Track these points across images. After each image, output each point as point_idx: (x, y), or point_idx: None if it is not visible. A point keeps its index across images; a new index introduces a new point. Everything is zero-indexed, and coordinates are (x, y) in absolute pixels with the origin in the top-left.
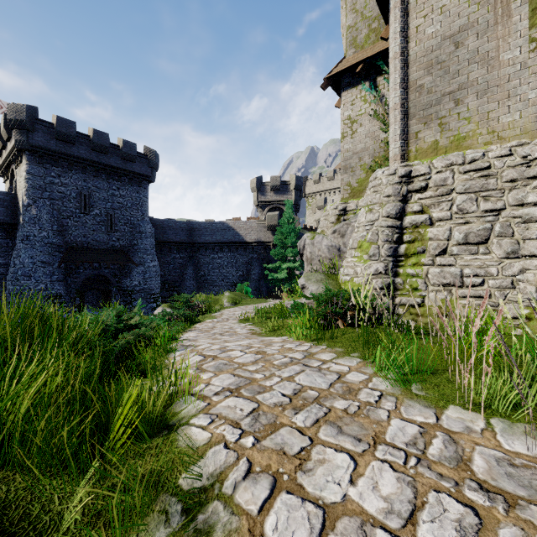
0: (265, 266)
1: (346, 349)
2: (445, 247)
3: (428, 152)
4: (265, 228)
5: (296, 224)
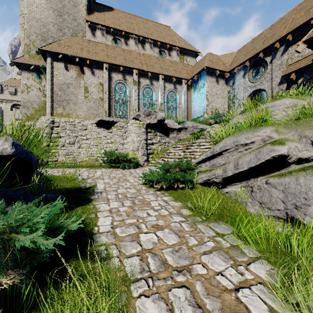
0: None
1: None
2: (64, 144)
3: (60, 115)
4: None
5: None
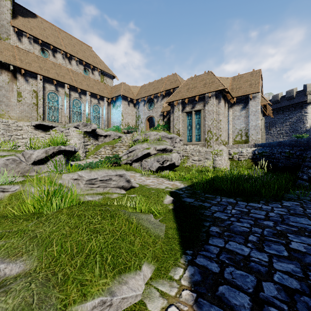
0: None
1: None
2: None
3: None
4: None
5: None
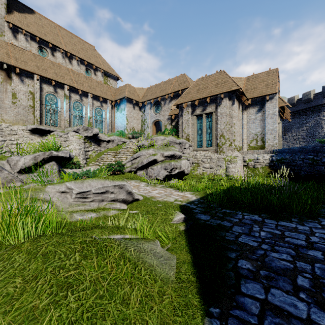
0: None
1: None
2: None
3: None
4: None
5: None
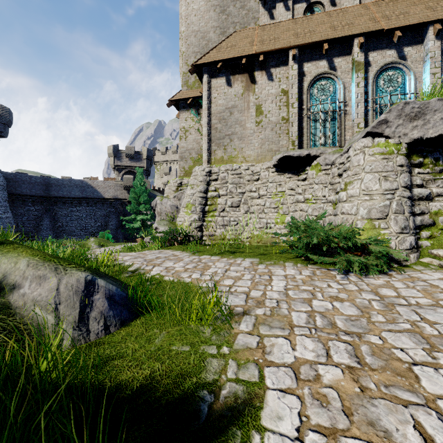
0: (123, 218)
1: (177, 250)
2: (224, 208)
3: (219, 161)
4: (122, 188)
5: (148, 186)
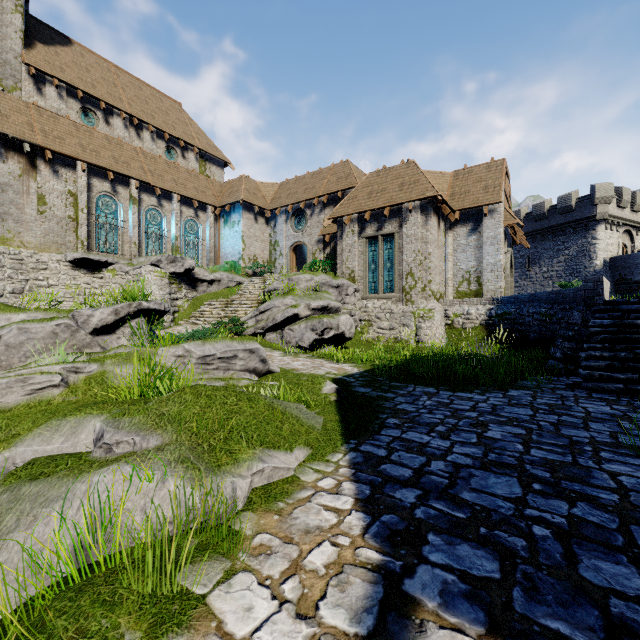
0: None
1: None
2: (3, 294)
3: None
4: None
5: None
